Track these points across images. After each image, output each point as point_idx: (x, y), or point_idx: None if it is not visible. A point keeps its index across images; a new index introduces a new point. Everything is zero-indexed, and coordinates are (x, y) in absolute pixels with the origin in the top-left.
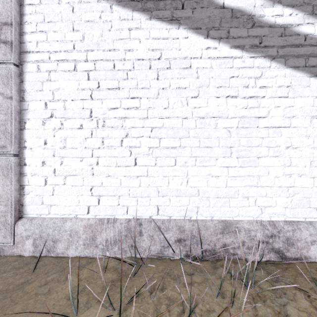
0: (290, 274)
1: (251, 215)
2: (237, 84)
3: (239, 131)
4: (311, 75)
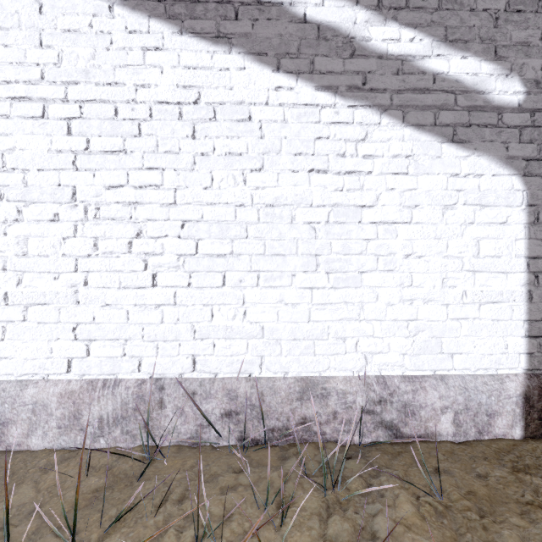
0: (401, 463)
1: (349, 367)
2: (327, 151)
3: (330, 228)
4: (443, 139)
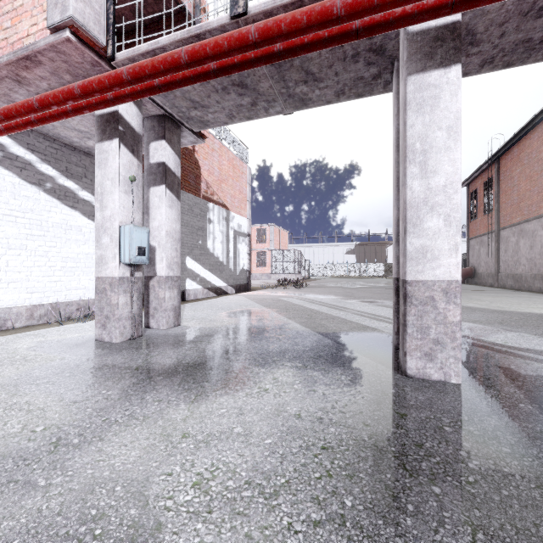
0: None
1: None
2: None
3: None
4: None
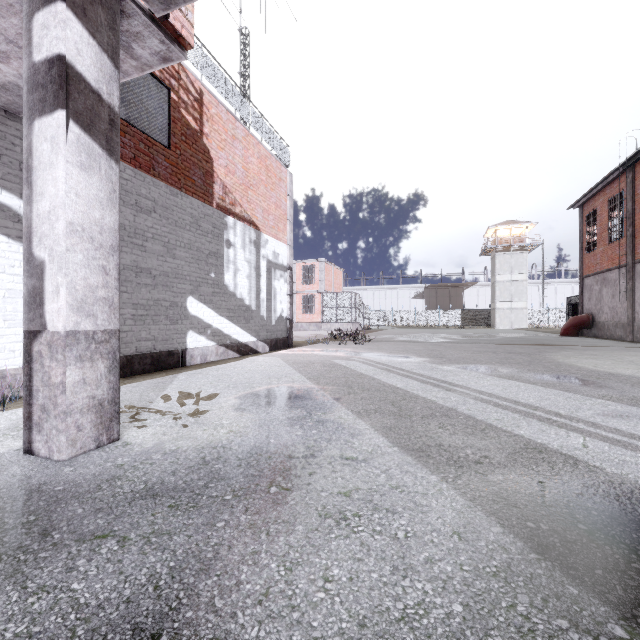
0: None
1: (17, 364)
2: (4, 263)
3: (6, 300)
4: None
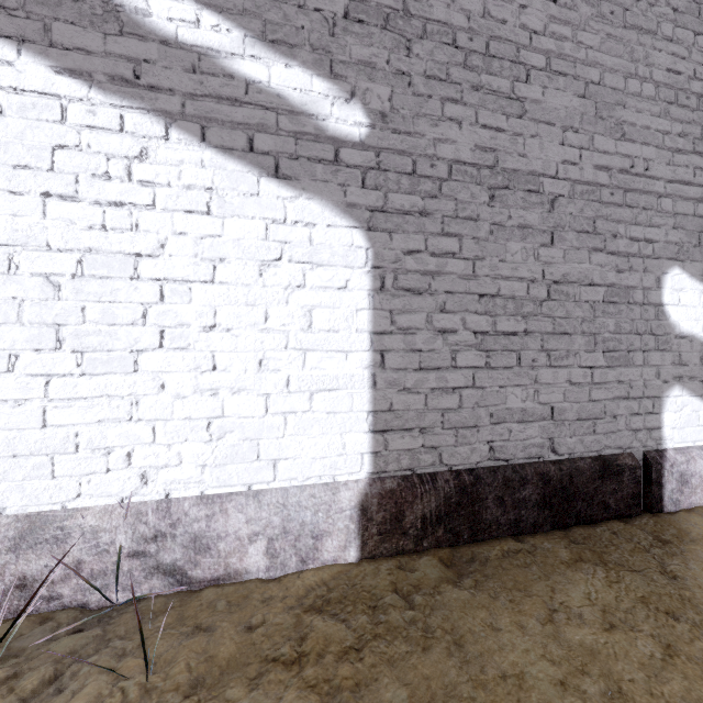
0: (152, 627)
1: (115, 491)
2: (76, 168)
3: (82, 284)
4: (261, 171)
